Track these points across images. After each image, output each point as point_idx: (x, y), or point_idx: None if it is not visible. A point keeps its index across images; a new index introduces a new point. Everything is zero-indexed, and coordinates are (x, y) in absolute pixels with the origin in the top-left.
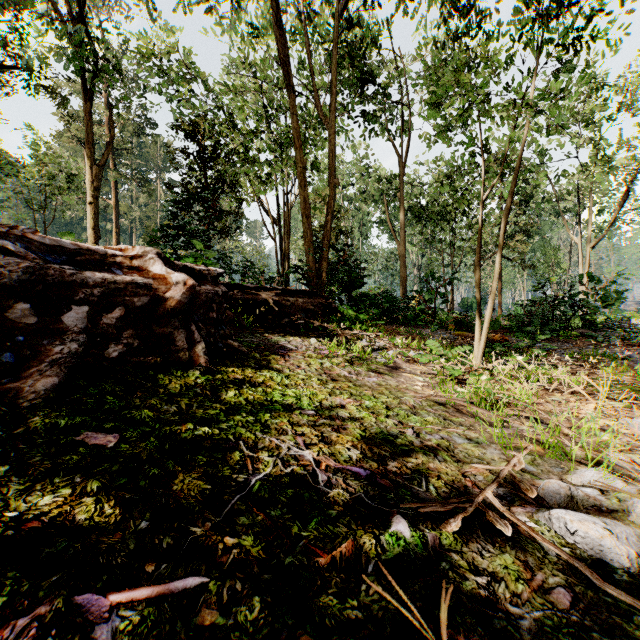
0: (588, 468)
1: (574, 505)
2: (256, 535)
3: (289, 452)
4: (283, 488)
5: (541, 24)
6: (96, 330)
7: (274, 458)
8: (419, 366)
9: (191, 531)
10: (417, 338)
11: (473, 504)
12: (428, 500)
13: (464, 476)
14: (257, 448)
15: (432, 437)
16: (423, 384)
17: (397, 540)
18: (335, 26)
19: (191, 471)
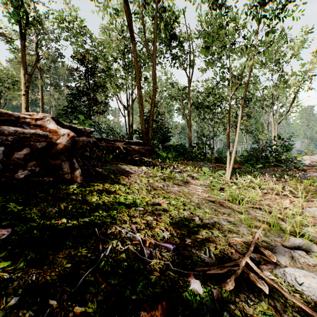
0: (297, 238)
1: (294, 262)
2: (98, 302)
3: (126, 235)
4: (121, 261)
5: (260, 6)
6: (10, 161)
7: (116, 240)
8: (199, 181)
9: (49, 304)
10: (197, 167)
11: (240, 267)
12: (211, 263)
13: (230, 246)
14: (107, 233)
15: (209, 221)
16: (202, 190)
17: (194, 296)
18: (156, 7)
19: (59, 253)
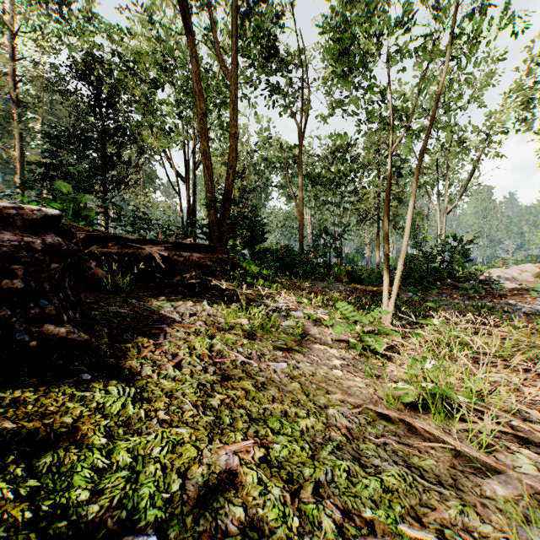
0: None
1: None
2: None
3: None
4: None
5: None
6: None
7: None
8: (328, 329)
9: None
10: (319, 293)
11: None
12: None
13: None
14: None
15: None
16: (342, 363)
17: None
18: None
19: None
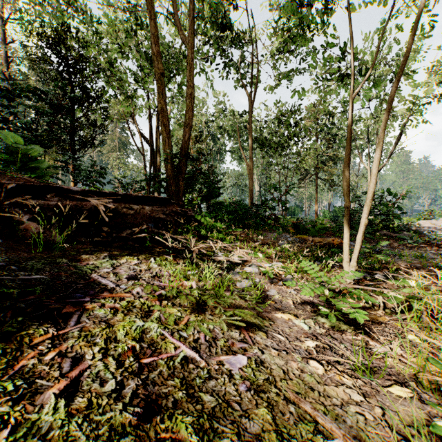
0: None
1: None
2: None
3: None
4: None
5: None
6: None
7: None
8: (286, 288)
9: None
10: (271, 245)
11: None
12: None
13: None
14: None
15: None
16: (316, 345)
17: None
18: None
19: None
